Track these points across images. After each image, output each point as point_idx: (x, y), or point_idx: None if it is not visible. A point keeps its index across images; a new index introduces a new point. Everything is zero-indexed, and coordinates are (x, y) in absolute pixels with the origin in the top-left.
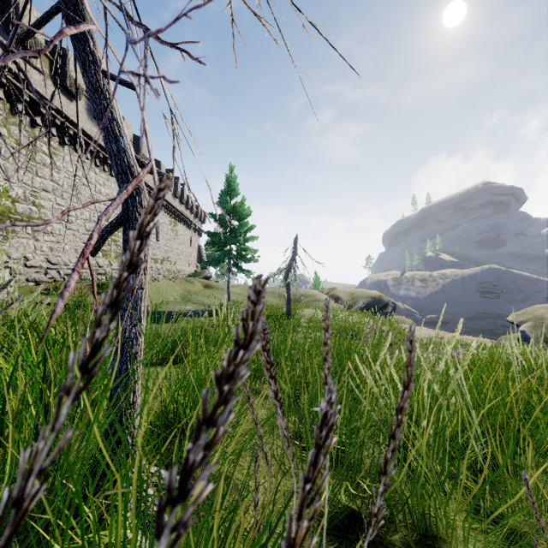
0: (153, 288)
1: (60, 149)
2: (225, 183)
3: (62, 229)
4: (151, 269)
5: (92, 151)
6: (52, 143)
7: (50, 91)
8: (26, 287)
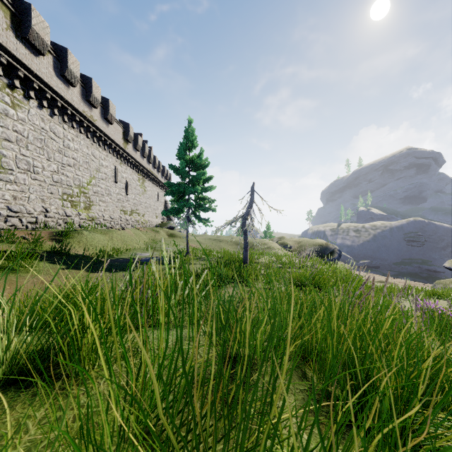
0: (118, 236)
1: (25, 102)
2: (184, 136)
3: (27, 179)
4: (120, 219)
5: (60, 108)
6: (16, 95)
7: (12, 42)
8: None
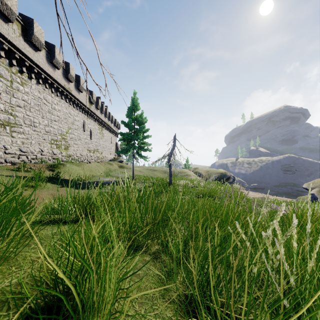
0: (87, 167)
1: (28, 81)
2: (131, 102)
3: (30, 131)
4: (86, 156)
5: (50, 83)
6: (23, 77)
7: (22, 44)
8: (4, 166)
